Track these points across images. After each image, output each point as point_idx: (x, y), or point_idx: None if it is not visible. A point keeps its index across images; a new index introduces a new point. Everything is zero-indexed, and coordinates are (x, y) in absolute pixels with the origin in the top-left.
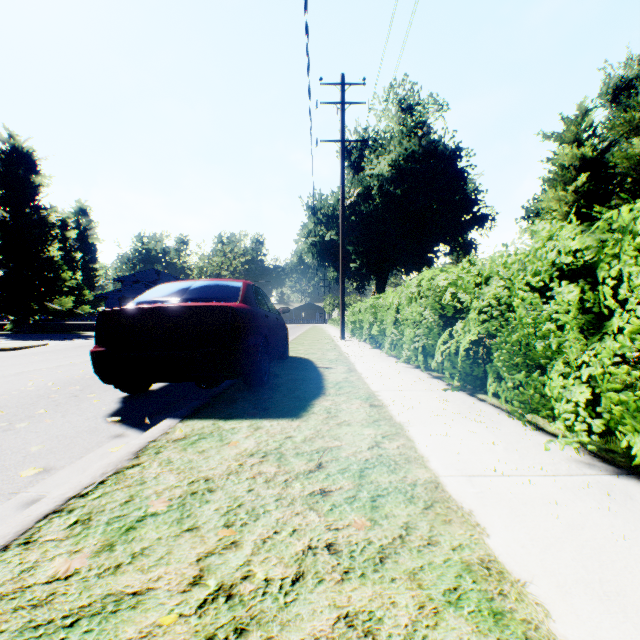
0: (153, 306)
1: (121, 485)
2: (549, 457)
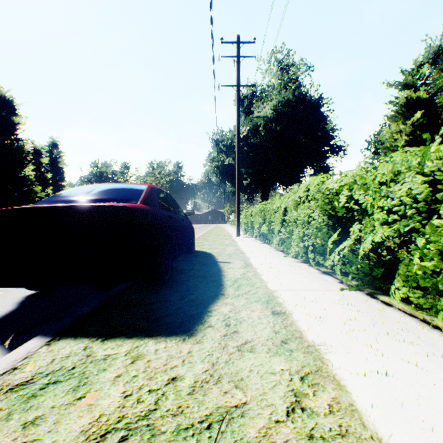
0: (43, 206)
1: None
2: None
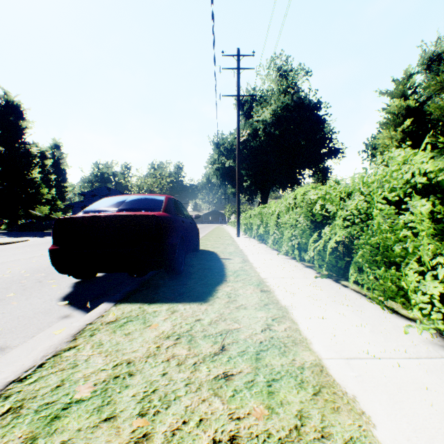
0: (96, 215)
1: (56, 368)
2: (409, 339)
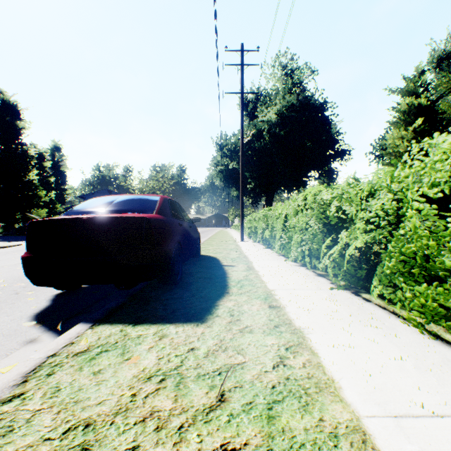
0: (76, 217)
1: None
2: None
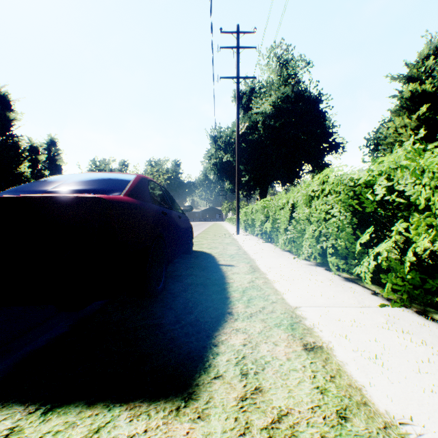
0: None
1: None
2: None
